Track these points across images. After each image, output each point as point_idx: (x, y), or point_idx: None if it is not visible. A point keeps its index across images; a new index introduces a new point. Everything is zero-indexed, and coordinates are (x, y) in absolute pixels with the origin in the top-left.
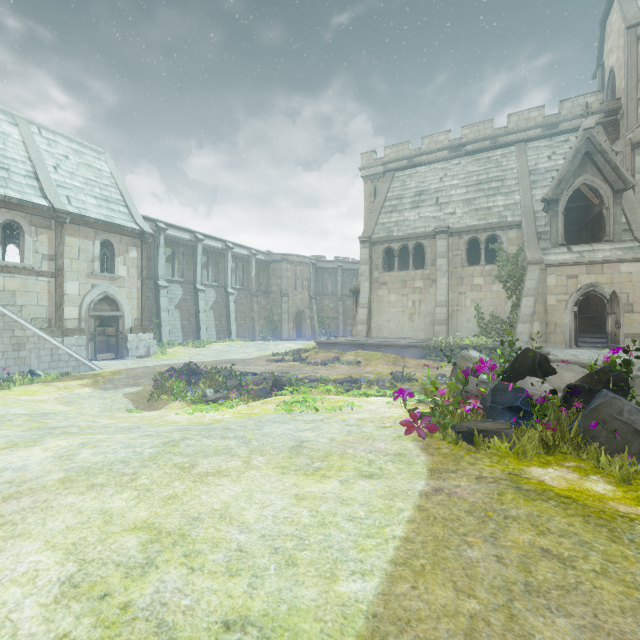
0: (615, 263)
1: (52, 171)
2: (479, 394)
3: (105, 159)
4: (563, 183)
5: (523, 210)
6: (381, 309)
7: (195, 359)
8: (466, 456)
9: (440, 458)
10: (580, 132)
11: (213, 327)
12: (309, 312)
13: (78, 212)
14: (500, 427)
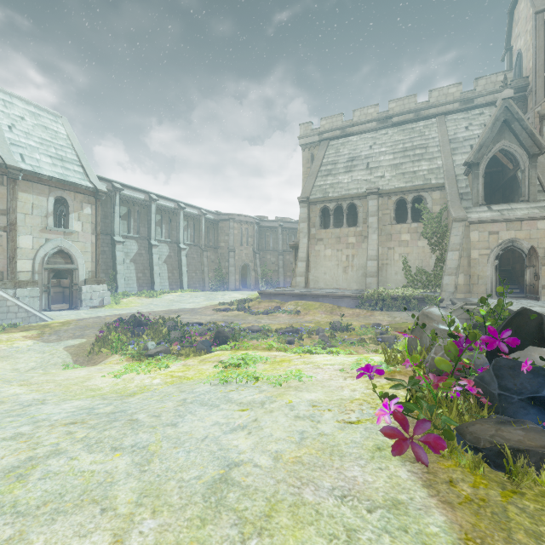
0: (533, 220)
1: (6, 130)
2: (460, 365)
3: (62, 122)
4: (484, 148)
5: (446, 173)
6: (318, 263)
7: (146, 309)
8: (509, 507)
9: (469, 516)
10: (499, 102)
11: (166, 279)
12: (253, 265)
13: (31, 169)
14: (544, 443)
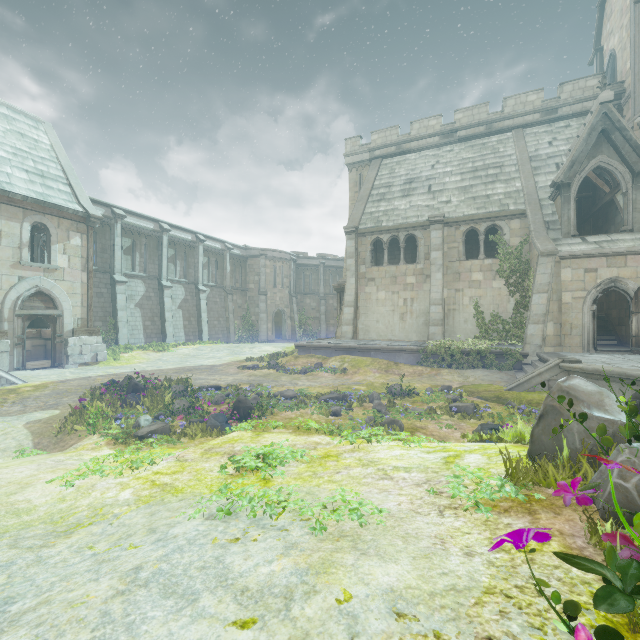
0: None
1: None
2: None
3: (45, 129)
4: (576, 165)
5: (527, 198)
6: (369, 308)
7: (152, 366)
8: None
9: None
10: (595, 107)
11: (181, 328)
12: (289, 312)
13: None
14: None
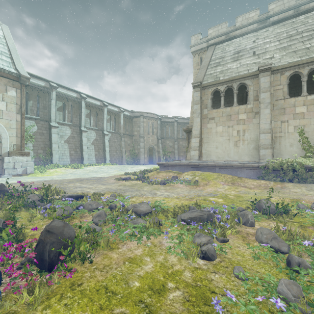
0: None
1: None
2: None
3: (1, 27)
4: None
5: None
6: (210, 138)
7: (60, 177)
8: None
9: None
10: None
11: (93, 156)
12: (157, 148)
13: None
14: None
